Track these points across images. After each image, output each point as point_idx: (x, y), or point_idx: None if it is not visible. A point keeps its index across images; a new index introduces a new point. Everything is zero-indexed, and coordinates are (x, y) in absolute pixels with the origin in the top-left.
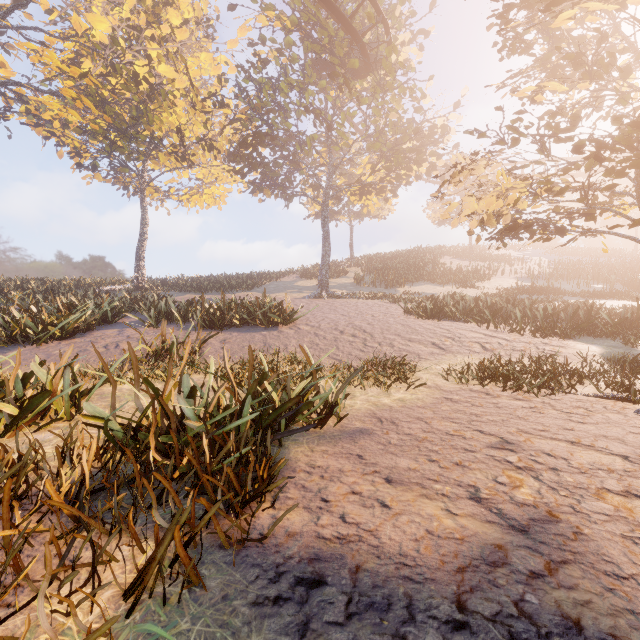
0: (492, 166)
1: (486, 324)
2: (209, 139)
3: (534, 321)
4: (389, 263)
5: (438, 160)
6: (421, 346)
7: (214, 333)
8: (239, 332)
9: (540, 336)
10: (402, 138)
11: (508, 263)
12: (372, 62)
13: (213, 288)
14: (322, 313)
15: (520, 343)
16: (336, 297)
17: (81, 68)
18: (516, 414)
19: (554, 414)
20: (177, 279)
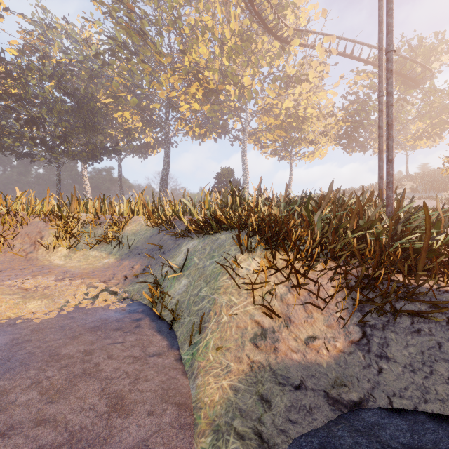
0: None
1: None
2: (325, 132)
3: None
4: (439, 176)
5: None
6: None
7: None
8: None
9: None
10: (443, 111)
11: None
12: (421, 84)
13: None
14: None
15: None
16: None
17: (279, 120)
18: None
19: None
20: None
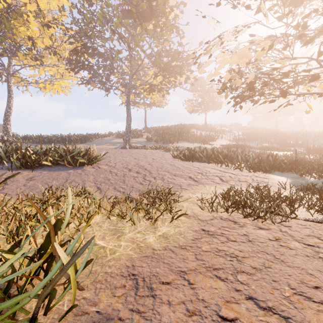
0: (240, 32)
1: (219, 164)
2: (54, 48)
3: (246, 162)
4: (165, 131)
5: (191, 74)
6: (182, 179)
7: (26, 172)
8: (49, 171)
9: (252, 171)
10: (171, 59)
11: (223, 133)
12: (154, 10)
13: (59, 142)
14: (122, 157)
15: (242, 176)
16: (134, 148)
17: None
18: (271, 252)
19: (301, 249)
20: (36, 136)
